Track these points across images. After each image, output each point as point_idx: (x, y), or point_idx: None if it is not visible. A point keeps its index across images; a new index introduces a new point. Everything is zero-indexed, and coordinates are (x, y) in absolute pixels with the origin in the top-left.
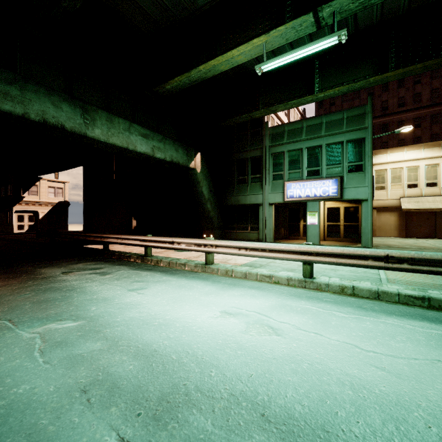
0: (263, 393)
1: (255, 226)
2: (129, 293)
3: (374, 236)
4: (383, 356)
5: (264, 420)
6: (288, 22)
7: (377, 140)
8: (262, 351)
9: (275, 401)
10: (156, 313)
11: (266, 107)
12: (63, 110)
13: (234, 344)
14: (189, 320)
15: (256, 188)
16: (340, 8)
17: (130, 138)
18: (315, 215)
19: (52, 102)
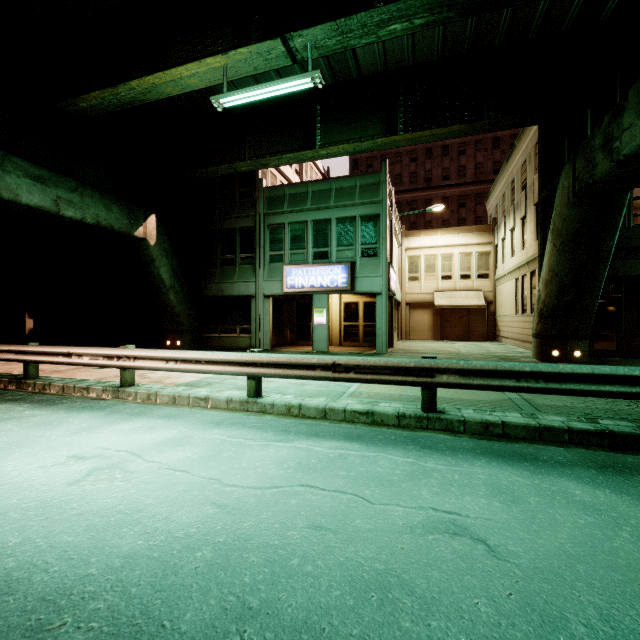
0: (2, 566)
1: (246, 328)
2: None
3: (407, 339)
4: (241, 490)
5: None
6: (251, 44)
7: (420, 218)
8: (70, 507)
9: (9, 574)
10: None
11: (254, 158)
12: None
13: (35, 502)
14: None
15: (247, 272)
16: (315, 42)
17: (5, 180)
18: (323, 313)
19: None
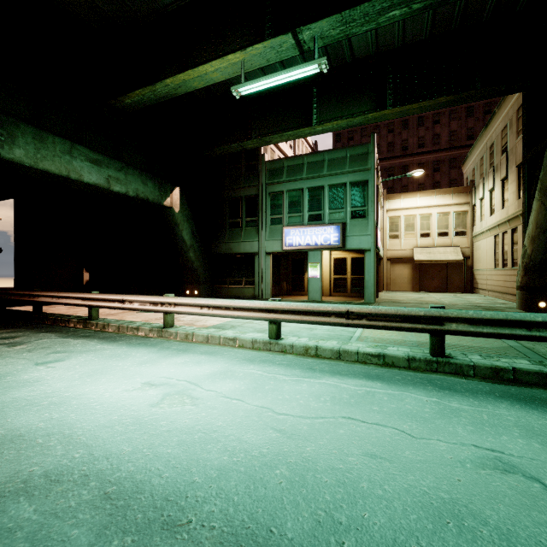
0: (125, 469)
1: (250, 280)
2: (34, 368)
3: (388, 290)
4: (292, 418)
5: (104, 497)
6: (265, 40)
7: (397, 183)
8: (159, 425)
9: (133, 476)
10: (54, 391)
11: (259, 137)
12: None
13: (131, 419)
14: (94, 396)
15: (252, 233)
16: (321, 33)
17: (73, 164)
18: (316, 267)
19: None
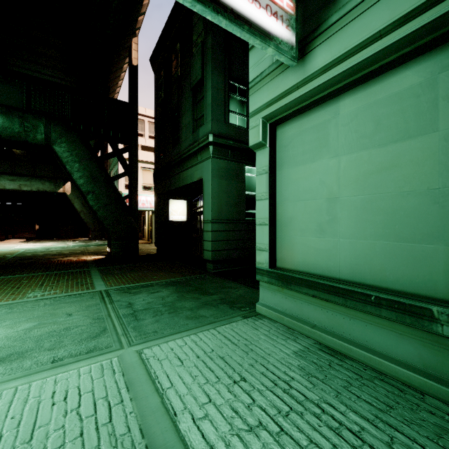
0: None
1: None
2: None
3: None
4: None
5: None
6: None
7: None
8: None
9: None
10: None
11: None
12: None
13: None
14: None
15: None
16: None
17: (1, 183)
18: None
19: None
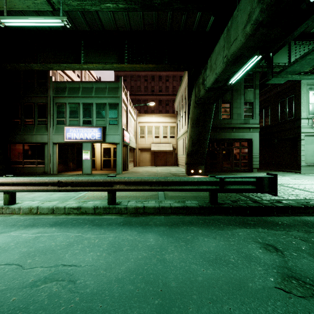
0: None
1: (41, 161)
2: None
3: (139, 166)
4: None
5: None
6: None
7: (149, 109)
8: None
9: None
10: None
11: (43, 63)
12: None
13: None
14: None
15: (42, 129)
16: (64, 0)
17: None
18: (88, 153)
19: None
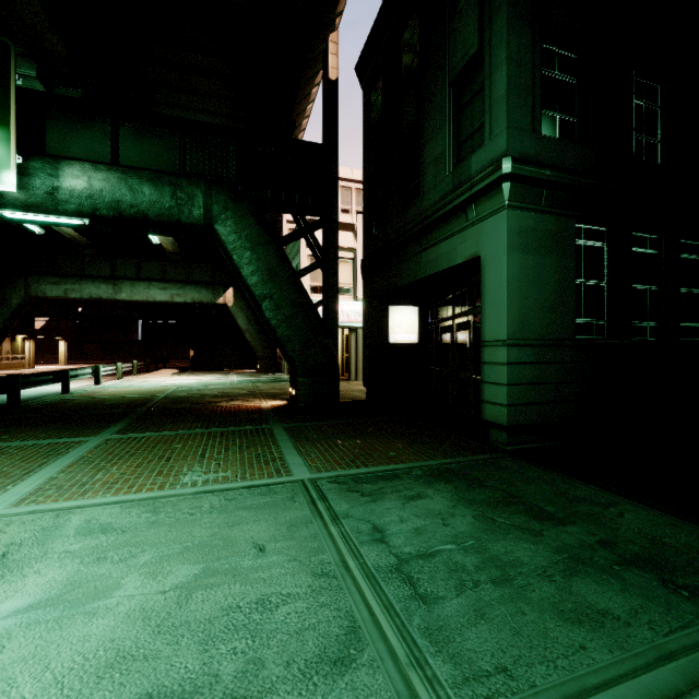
0: None
1: None
2: None
3: None
4: None
5: None
6: None
7: None
8: None
9: None
10: None
11: None
12: (102, 288)
13: None
14: None
15: None
16: None
17: (150, 293)
18: None
19: (96, 286)
